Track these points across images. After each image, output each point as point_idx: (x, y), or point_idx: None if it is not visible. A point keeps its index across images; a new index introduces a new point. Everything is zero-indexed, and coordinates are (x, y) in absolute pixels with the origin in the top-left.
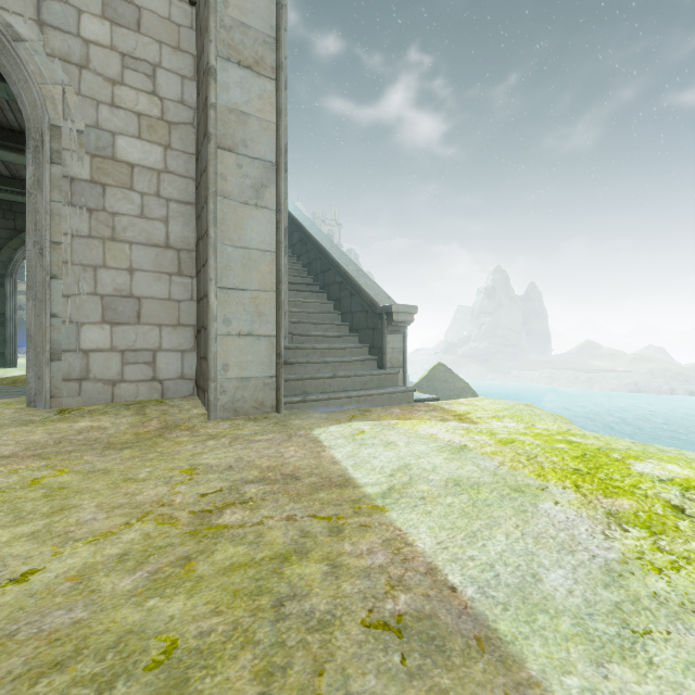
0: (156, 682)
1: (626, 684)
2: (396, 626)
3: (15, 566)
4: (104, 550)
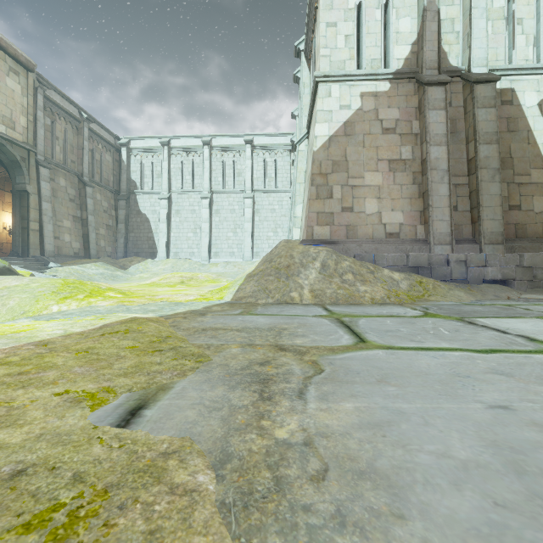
0: (91, 349)
1: (46, 335)
2: (44, 345)
3: (57, 400)
4: (21, 393)
